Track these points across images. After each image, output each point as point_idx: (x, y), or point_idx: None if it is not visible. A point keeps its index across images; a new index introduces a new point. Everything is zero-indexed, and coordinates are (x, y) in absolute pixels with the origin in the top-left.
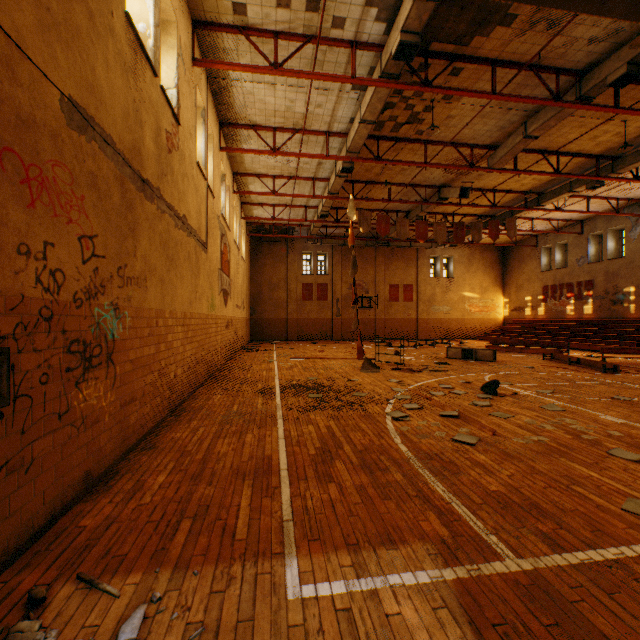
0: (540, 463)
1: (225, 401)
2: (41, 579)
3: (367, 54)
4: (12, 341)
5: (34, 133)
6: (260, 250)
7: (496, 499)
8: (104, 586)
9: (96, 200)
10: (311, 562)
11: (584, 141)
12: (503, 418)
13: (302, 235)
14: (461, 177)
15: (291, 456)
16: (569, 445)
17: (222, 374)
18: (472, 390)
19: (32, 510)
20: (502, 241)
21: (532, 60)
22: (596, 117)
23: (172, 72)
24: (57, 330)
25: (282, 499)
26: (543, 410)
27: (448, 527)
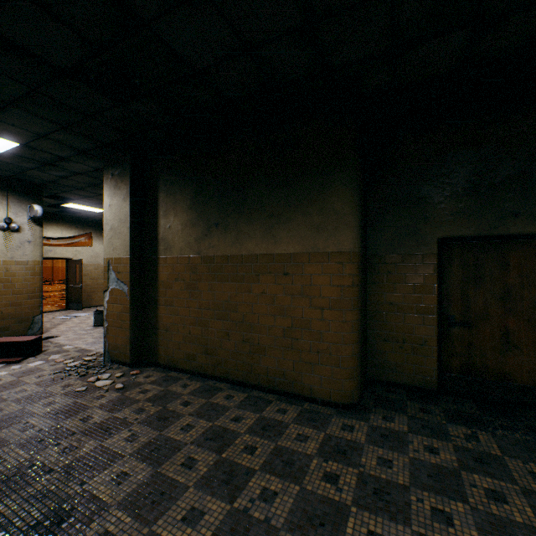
0: None
1: None
2: None
3: None
4: None
5: None
6: None
7: None
8: None
9: None
10: None
11: None
12: None
13: None
14: None
15: None
16: None
17: None
18: None
19: None
20: None
21: None
22: None
23: None
24: None
25: None
26: None
27: (55, 304)
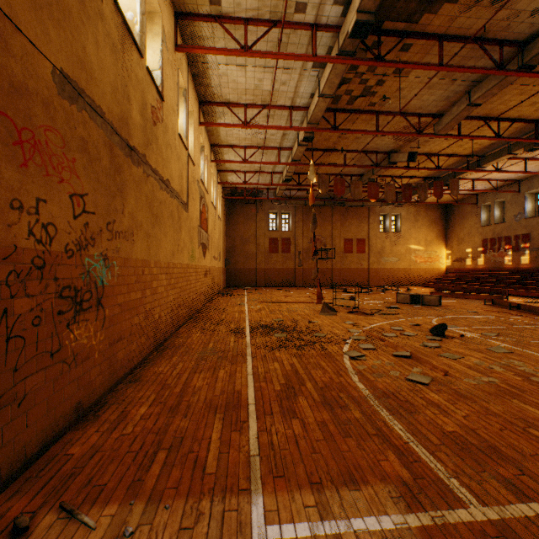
0: (493, 404)
1: (202, 339)
2: (28, 506)
3: (326, 35)
4: (5, 287)
5: (27, 100)
6: (234, 210)
7: (454, 440)
8: (82, 517)
9: (86, 163)
10: (276, 500)
11: (524, 107)
12: (453, 359)
13: (269, 197)
14: (409, 143)
15: (258, 391)
16: (520, 387)
17: (201, 315)
18: (421, 332)
19: (25, 440)
20: (445, 200)
21: (477, 33)
22: (536, 84)
23: (157, 56)
24: (49, 277)
25: (249, 433)
26: (490, 352)
27: (408, 468)
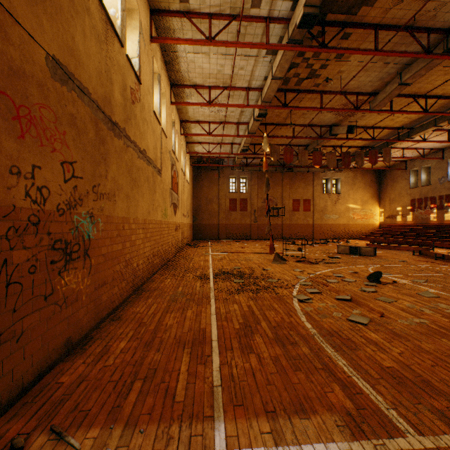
0: (425, 343)
1: (173, 284)
2: (23, 428)
3: (277, 26)
4: (5, 241)
5: (24, 82)
6: (200, 175)
7: (391, 375)
8: (69, 439)
9: (75, 135)
10: (236, 427)
11: (448, 86)
12: (387, 302)
13: (229, 164)
14: (348, 118)
15: (220, 329)
16: (447, 327)
17: (172, 263)
18: (359, 279)
19: (22, 370)
20: (378, 166)
21: (408, 22)
22: None
23: (135, 46)
24: (43, 232)
25: (213, 366)
26: (420, 296)
27: (352, 400)
